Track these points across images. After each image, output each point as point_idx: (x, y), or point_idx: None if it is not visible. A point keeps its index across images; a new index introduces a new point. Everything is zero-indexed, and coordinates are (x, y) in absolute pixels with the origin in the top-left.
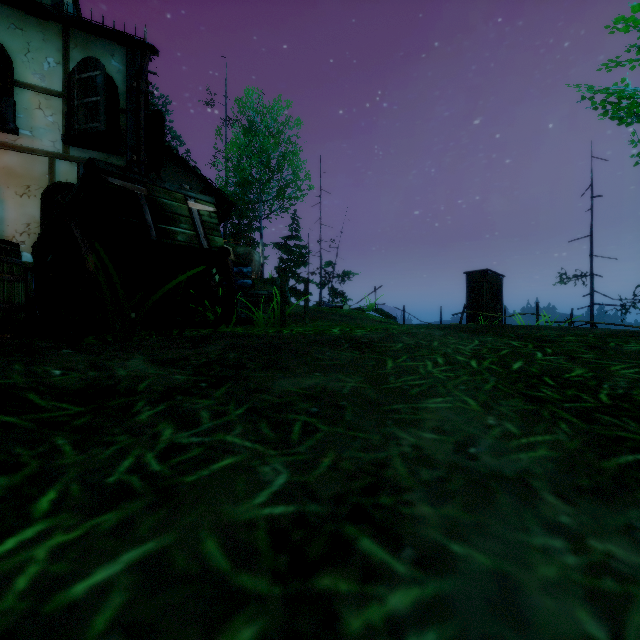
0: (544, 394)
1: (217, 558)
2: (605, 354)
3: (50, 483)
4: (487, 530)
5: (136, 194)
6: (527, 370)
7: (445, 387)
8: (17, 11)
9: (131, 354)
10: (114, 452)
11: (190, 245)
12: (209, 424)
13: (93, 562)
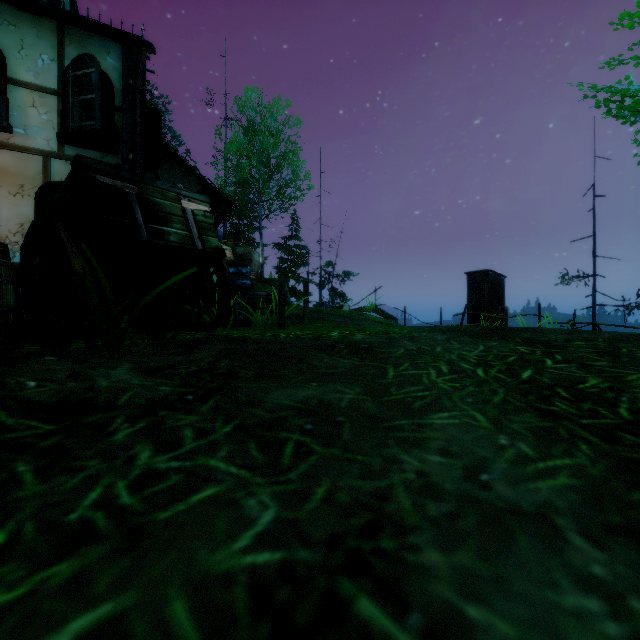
0: (558, 408)
1: (184, 627)
2: (619, 361)
3: (0, 522)
4: (508, 586)
5: (126, 193)
6: (538, 380)
7: (451, 399)
8: (10, 7)
9: (117, 361)
10: (81, 481)
11: (183, 246)
12: (192, 445)
13: (34, 633)
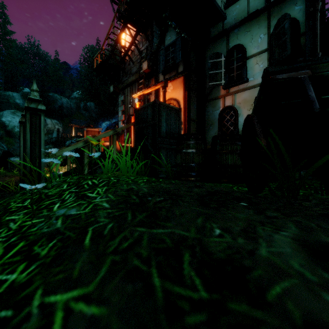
0: None
1: None
2: None
3: None
4: None
5: (299, 78)
6: None
7: None
8: (247, 24)
9: (285, 219)
10: None
11: None
12: None
13: None
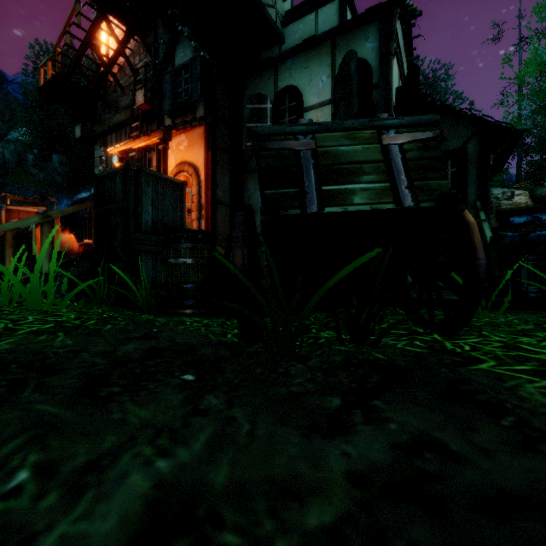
0: None
1: None
2: None
3: None
4: None
5: (298, 153)
6: None
7: None
8: (305, 56)
9: (214, 417)
10: None
11: (375, 207)
12: None
13: None
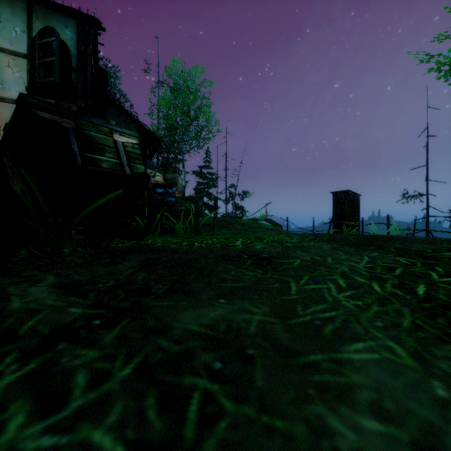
0: None
1: None
2: None
3: None
4: None
5: (64, 126)
6: (435, 297)
7: (360, 323)
8: None
9: (45, 274)
10: None
11: (114, 171)
12: (79, 401)
13: None
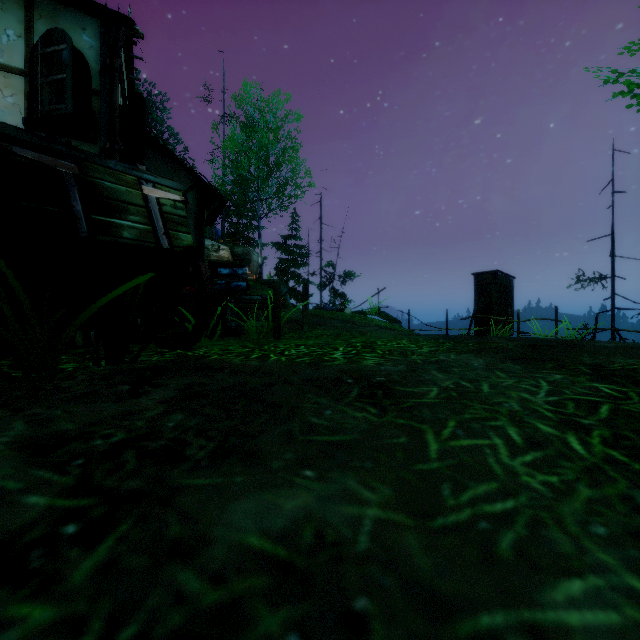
0: None
1: None
2: None
3: None
4: None
5: (59, 172)
6: None
7: (564, 528)
8: None
9: (12, 417)
10: None
11: (142, 244)
12: None
13: None
